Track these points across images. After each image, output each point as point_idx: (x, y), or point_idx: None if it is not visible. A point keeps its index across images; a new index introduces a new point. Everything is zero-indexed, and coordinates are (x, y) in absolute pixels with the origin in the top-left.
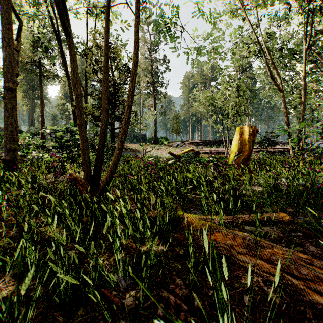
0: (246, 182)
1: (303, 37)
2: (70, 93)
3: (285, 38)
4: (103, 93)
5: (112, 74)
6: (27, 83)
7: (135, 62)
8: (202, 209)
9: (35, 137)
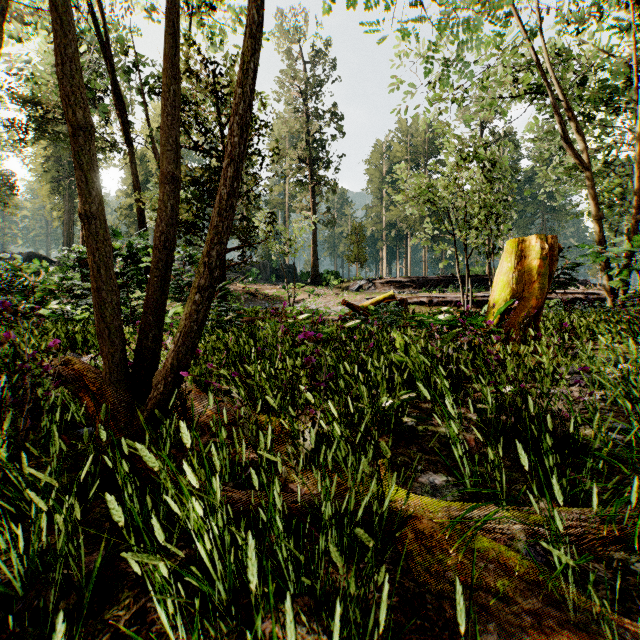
0: (563, 381)
1: (633, 52)
2: (134, 175)
3: (593, 57)
4: (166, 131)
5: (220, 134)
6: (58, 164)
7: (250, 25)
8: (456, 472)
9: (72, 271)
